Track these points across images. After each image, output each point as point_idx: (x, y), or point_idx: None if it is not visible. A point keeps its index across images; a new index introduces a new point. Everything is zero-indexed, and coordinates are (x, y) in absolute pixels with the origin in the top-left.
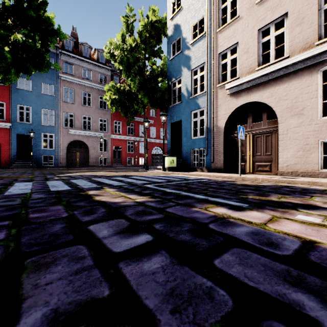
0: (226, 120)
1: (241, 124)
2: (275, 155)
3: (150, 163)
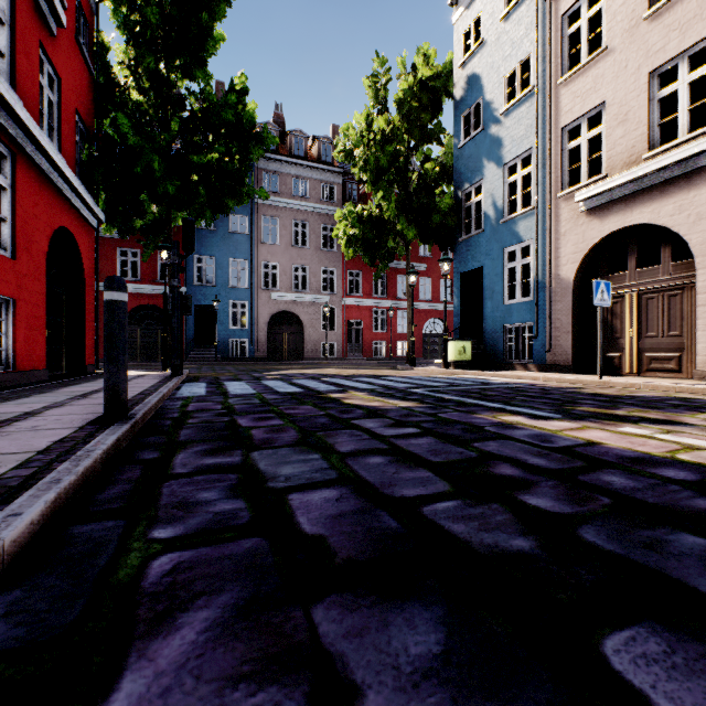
0: (577, 265)
1: (623, 268)
2: (691, 337)
3: (419, 353)
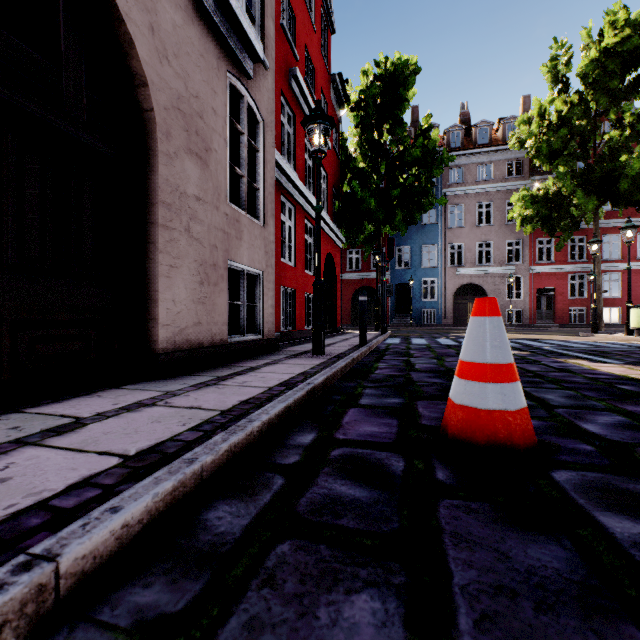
0: None
1: None
2: None
3: None
